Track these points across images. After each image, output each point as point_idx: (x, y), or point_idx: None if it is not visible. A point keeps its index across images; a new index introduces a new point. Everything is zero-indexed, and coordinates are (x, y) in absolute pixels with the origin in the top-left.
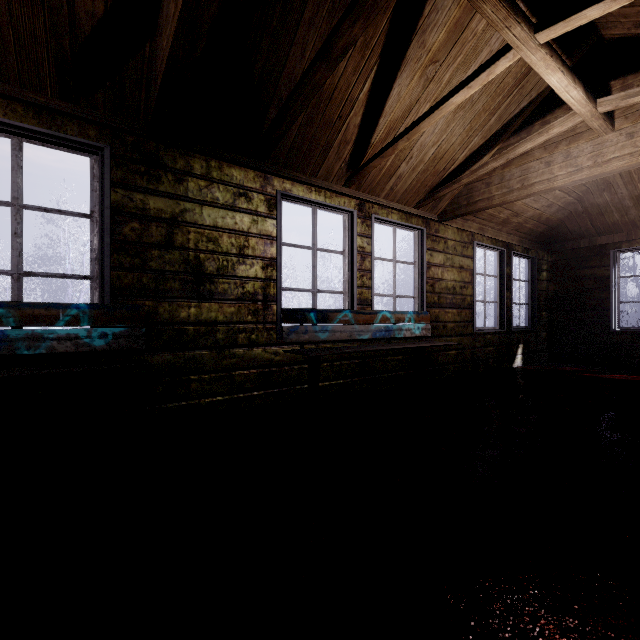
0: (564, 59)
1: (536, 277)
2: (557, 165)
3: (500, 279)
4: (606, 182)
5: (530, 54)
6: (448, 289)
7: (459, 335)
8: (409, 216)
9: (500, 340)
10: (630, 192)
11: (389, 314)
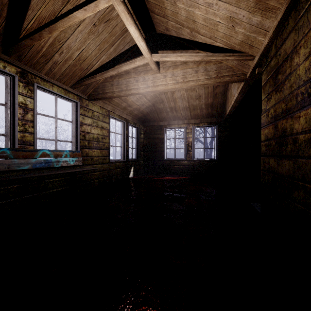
0: (142, 32)
1: (139, 136)
2: (140, 82)
3: (123, 136)
4: (162, 99)
5: (117, 4)
6: (94, 138)
7: (101, 163)
8: (67, 92)
9: (123, 165)
10: (169, 105)
11: (49, 151)
